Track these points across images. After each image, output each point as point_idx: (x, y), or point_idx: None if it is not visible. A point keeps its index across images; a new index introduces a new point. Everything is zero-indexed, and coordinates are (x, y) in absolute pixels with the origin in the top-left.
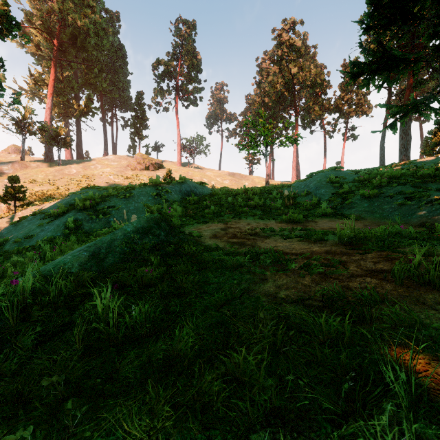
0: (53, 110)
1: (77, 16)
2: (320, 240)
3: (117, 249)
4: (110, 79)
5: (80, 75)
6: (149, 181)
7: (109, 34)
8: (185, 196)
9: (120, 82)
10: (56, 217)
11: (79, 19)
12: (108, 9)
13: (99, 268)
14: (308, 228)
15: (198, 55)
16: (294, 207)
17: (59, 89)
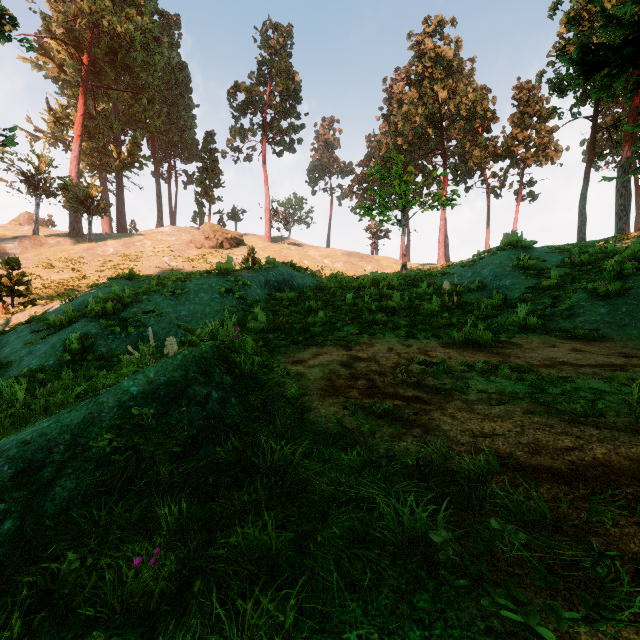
0: (84, 161)
1: (116, 20)
2: (585, 414)
3: (92, 452)
4: (166, 114)
5: (123, 108)
6: (216, 266)
7: (164, 46)
8: (275, 292)
9: (181, 118)
10: (58, 328)
11: (119, 24)
12: (164, 11)
13: (24, 521)
14: (522, 367)
15: (296, 76)
16: (462, 311)
17: (91, 129)
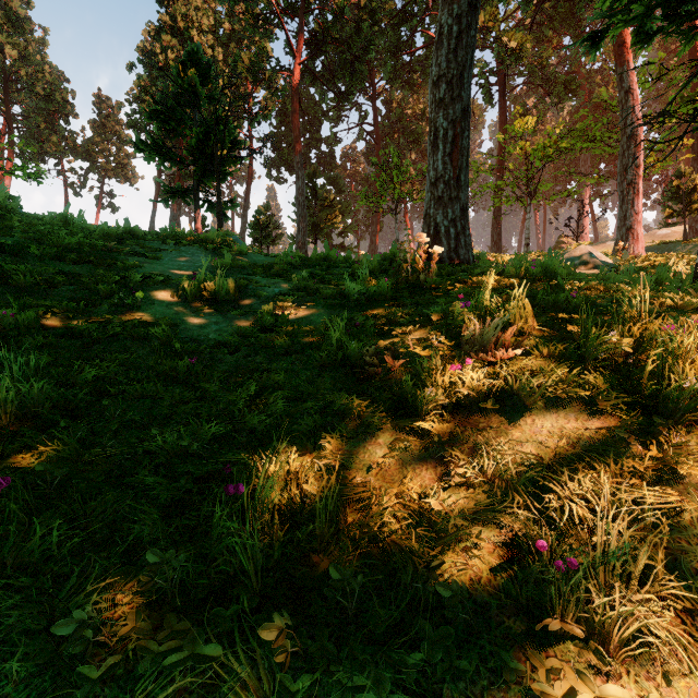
0: None
1: None
2: None
3: None
4: None
5: None
6: None
7: None
8: None
9: None
10: None
11: None
12: None
13: None
14: None
15: None
16: None
17: None
